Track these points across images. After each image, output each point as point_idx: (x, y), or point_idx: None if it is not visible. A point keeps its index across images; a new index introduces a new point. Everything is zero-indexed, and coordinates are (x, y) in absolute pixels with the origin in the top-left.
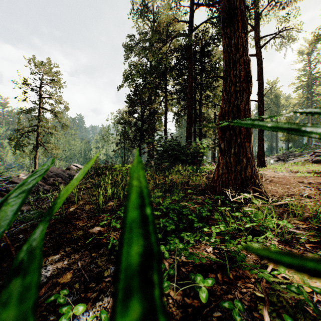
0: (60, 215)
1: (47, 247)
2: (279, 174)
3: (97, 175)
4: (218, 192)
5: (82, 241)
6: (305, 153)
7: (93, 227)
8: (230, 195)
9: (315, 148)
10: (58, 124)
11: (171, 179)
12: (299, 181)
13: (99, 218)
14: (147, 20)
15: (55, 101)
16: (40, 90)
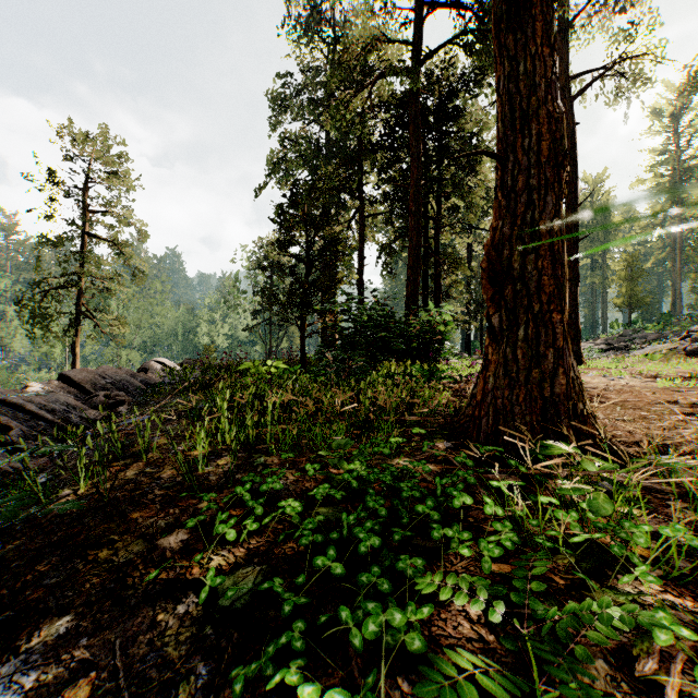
0: (99, 493)
1: (46, 588)
2: (617, 383)
3: (203, 386)
4: (485, 432)
5: (136, 573)
6: (669, 333)
7: (170, 532)
8: (528, 456)
9: (691, 323)
10: (125, 269)
11: (373, 397)
12: (665, 399)
13: (190, 502)
14: (321, 42)
15: (119, 220)
16: (86, 195)
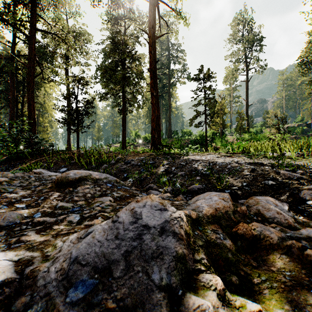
0: None
1: None
2: None
3: None
4: None
5: None
6: None
7: None
8: None
9: None
10: None
11: None
12: None
13: None
14: None
15: None
16: None
